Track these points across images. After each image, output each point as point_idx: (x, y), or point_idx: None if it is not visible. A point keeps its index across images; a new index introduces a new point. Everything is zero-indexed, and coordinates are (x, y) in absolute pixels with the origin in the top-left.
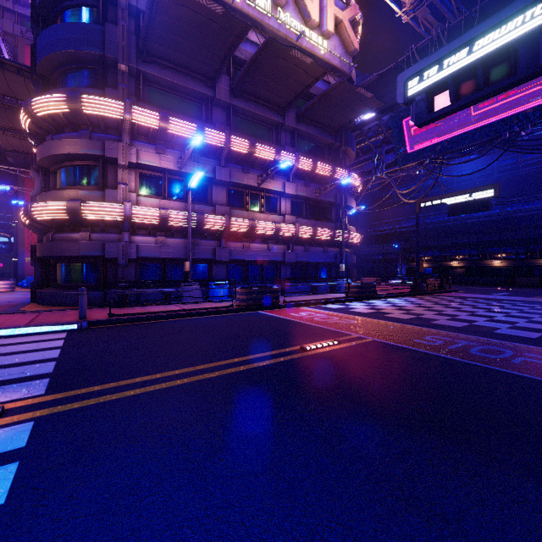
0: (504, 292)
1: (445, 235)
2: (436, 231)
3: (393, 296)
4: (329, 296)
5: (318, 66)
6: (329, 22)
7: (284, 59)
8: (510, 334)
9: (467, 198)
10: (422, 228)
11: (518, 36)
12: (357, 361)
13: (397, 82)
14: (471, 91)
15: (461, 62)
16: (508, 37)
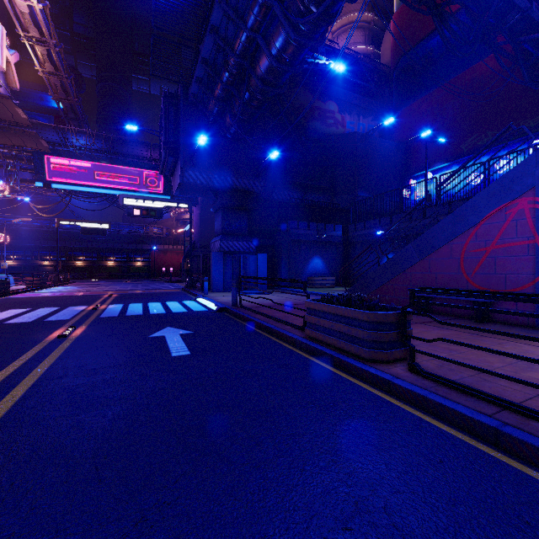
0: (101, 281)
1: (33, 237)
2: (26, 233)
3: (54, 286)
4: (13, 288)
5: (27, 121)
6: (4, 61)
7: (5, 105)
8: (145, 289)
9: (94, 226)
10: (13, 228)
11: (158, 207)
12: (131, 295)
13: (120, 196)
14: (146, 214)
15: (143, 204)
16: (155, 205)
